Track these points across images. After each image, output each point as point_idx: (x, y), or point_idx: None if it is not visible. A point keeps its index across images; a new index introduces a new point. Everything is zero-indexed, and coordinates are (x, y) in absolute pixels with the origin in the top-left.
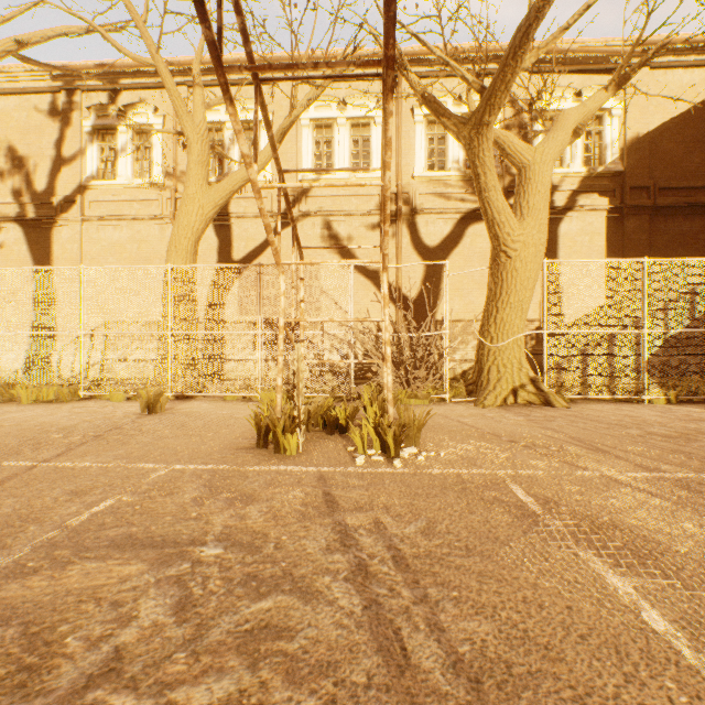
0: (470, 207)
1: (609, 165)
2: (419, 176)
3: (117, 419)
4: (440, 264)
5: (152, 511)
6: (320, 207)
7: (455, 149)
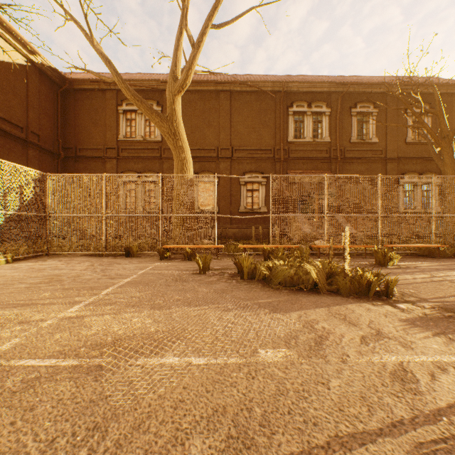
0: None
1: None
2: None
3: None
4: None
5: None
6: None
7: None
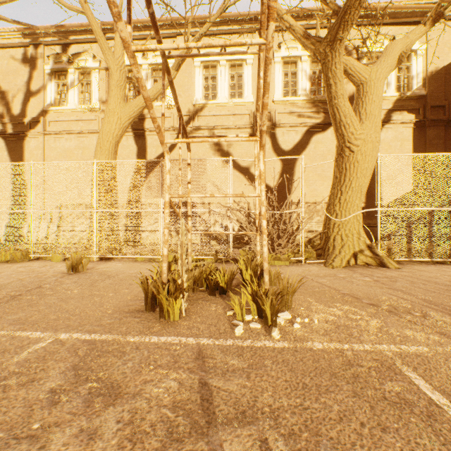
0: (314, 122)
1: (415, 91)
2: (277, 100)
3: (45, 277)
4: (292, 163)
5: None
6: (207, 123)
7: (303, 81)
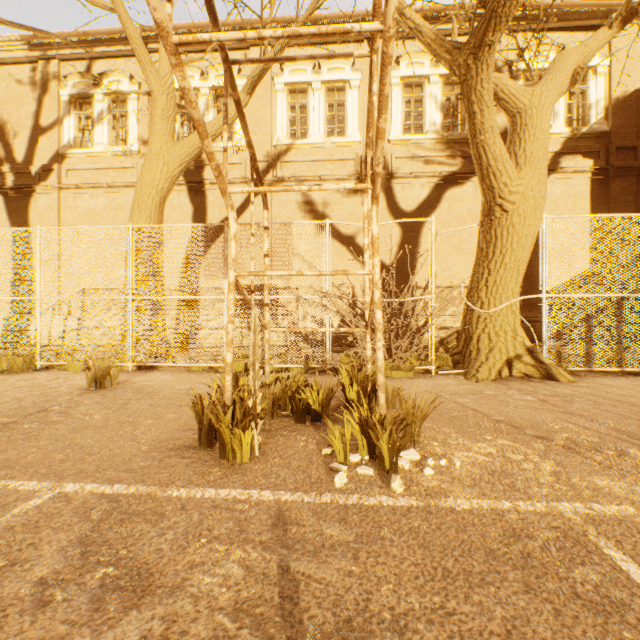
0: (448, 171)
1: (594, 125)
2: (395, 140)
3: (54, 396)
4: (416, 230)
5: None
6: (294, 173)
7: (432, 111)
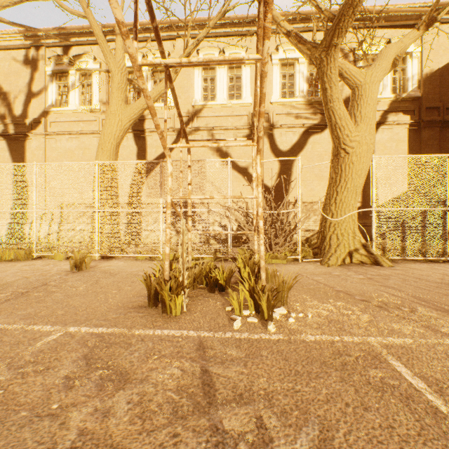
0: (311, 123)
1: (410, 92)
2: (275, 102)
3: (49, 275)
4: (290, 163)
5: (11, 400)
6: (206, 124)
7: (301, 82)
